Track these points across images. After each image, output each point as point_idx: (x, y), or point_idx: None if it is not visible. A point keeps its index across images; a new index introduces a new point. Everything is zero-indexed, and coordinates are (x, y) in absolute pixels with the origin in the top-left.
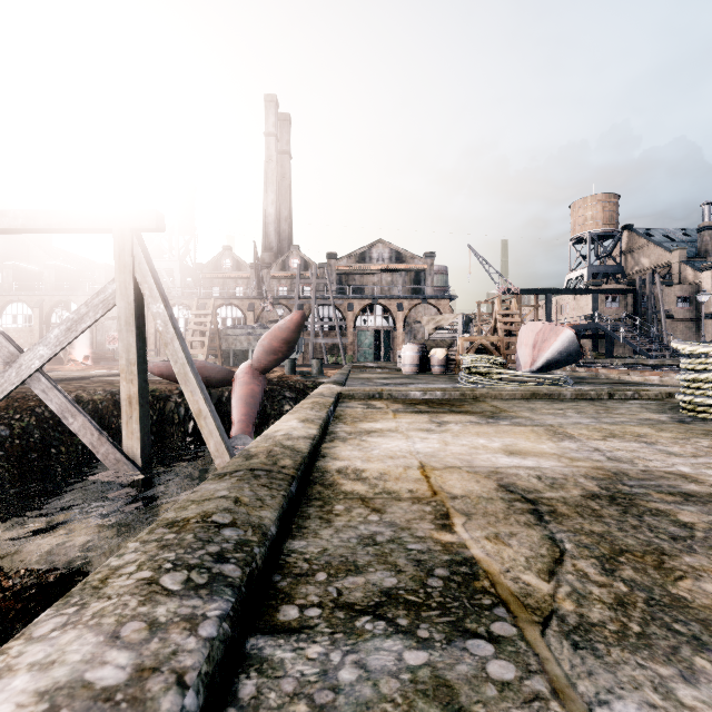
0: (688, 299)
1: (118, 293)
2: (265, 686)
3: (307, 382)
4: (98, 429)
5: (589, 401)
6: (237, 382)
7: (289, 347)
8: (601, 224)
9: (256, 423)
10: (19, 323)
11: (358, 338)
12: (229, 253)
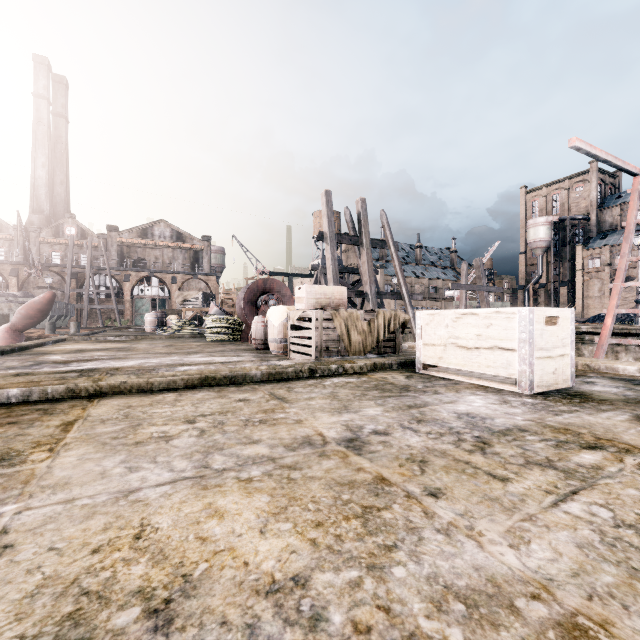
0: None
1: None
2: (5, 356)
3: None
4: None
5: (192, 338)
6: None
7: (44, 314)
8: None
9: None
10: None
11: (136, 305)
12: None
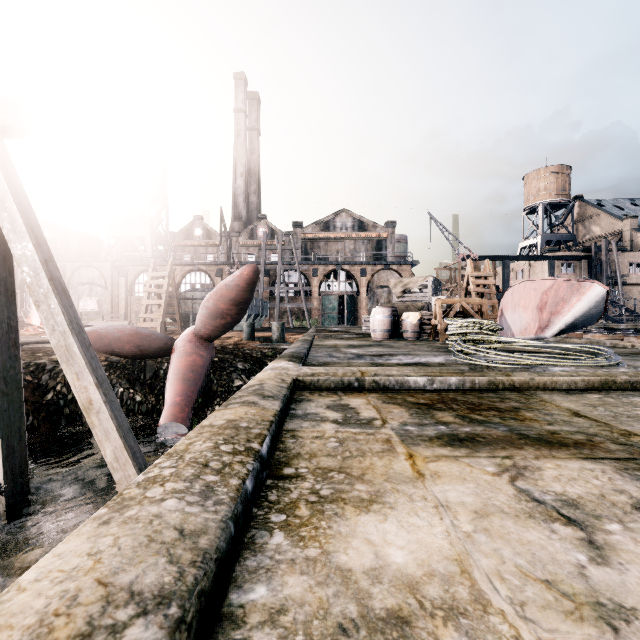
0: None
1: None
2: None
3: (266, 349)
4: None
5: None
6: (176, 352)
7: (240, 309)
8: (554, 194)
9: (198, 403)
10: None
11: (323, 303)
12: (200, 222)
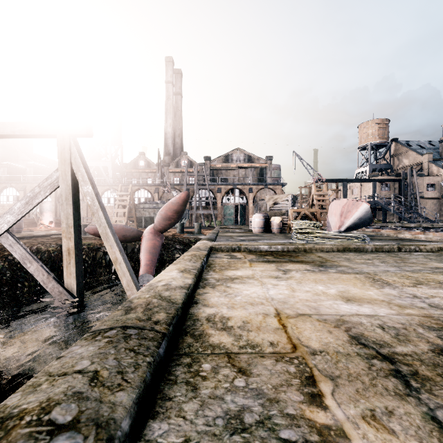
0: (433, 185)
1: (60, 178)
2: None
3: (191, 238)
4: (47, 271)
5: (385, 252)
6: (144, 238)
7: (179, 215)
8: (378, 138)
9: (156, 266)
10: (11, 200)
11: (224, 210)
12: (143, 156)
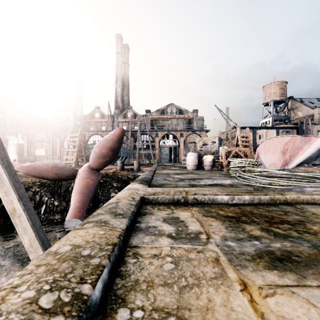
0: None
1: None
2: None
3: (130, 175)
4: None
5: None
6: (78, 177)
7: (114, 153)
8: (278, 96)
9: (90, 206)
10: None
11: (161, 151)
12: (98, 110)
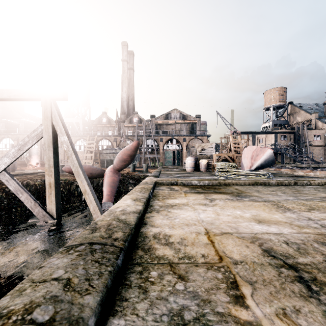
0: (319, 136)
1: (44, 131)
2: None
3: (140, 175)
4: (34, 200)
5: (285, 186)
6: (106, 175)
7: (131, 158)
8: (278, 101)
9: (115, 195)
10: (8, 147)
11: (165, 154)
12: (105, 115)
